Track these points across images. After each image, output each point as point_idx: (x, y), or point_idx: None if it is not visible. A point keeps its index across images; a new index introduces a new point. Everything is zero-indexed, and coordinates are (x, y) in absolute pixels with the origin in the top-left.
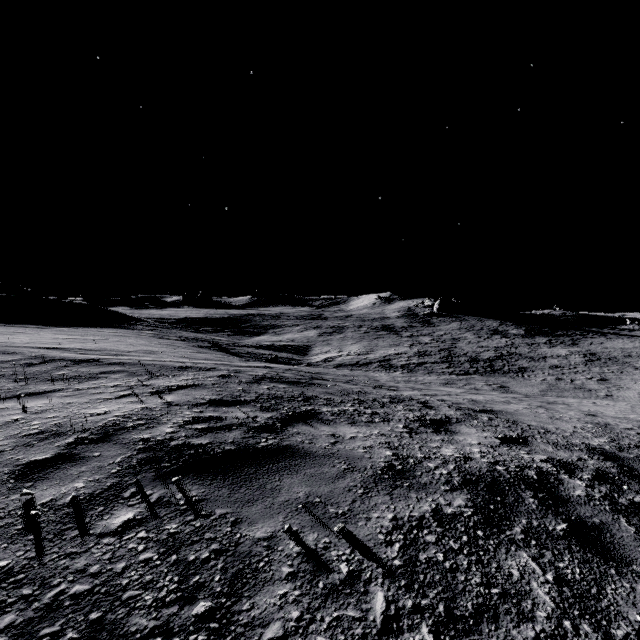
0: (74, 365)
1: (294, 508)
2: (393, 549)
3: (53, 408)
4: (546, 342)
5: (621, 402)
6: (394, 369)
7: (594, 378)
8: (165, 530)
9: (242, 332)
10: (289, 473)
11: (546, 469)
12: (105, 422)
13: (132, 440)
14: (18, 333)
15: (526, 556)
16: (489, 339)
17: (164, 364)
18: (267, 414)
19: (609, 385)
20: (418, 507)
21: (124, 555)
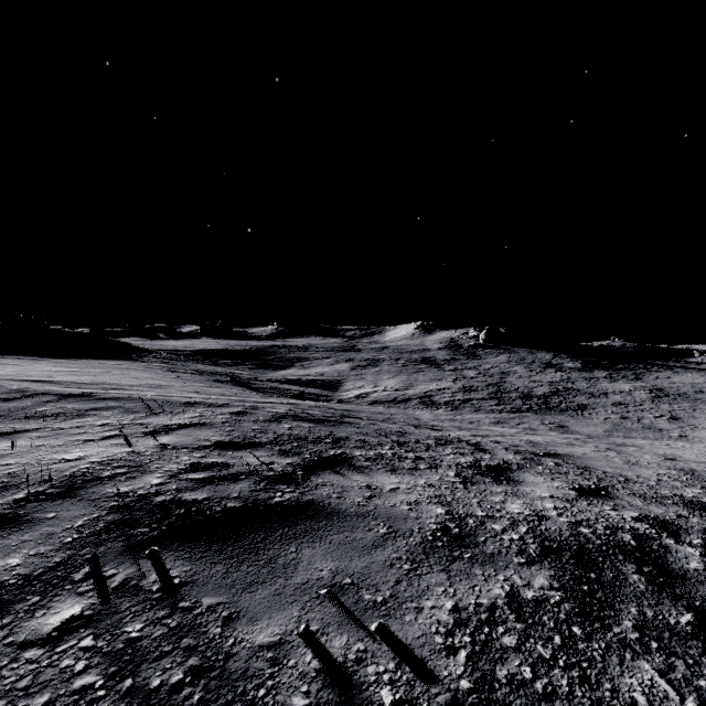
0: (60, 400)
1: (315, 594)
2: (457, 660)
3: (15, 452)
4: (606, 376)
5: (698, 444)
6: (436, 406)
7: (664, 416)
8: (123, 634)
9: (265, 365)
10: (310, 540)
11: (643, 531)
12: (74, 471)
13: (104, 495)
14: (6, 365)
15: (649, 669)
16: (542, 373)
17: (168, 399)
18: (286, 459)
19: (682, 424)
20: (486, 590)
21: (51, 680)
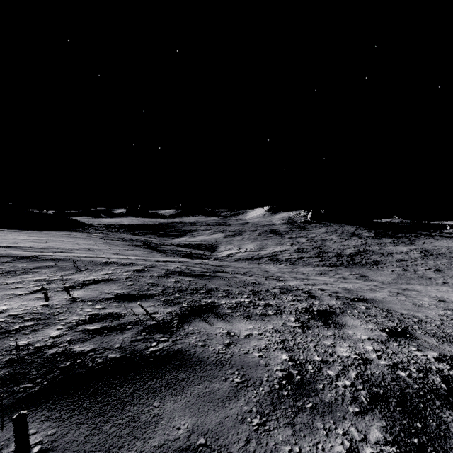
0: (14, 261)
1: None
2: None
3: None
4: (391, 242)
5: None
6: (280, 262)
7: (431, 269)
8: None
9: (168, 235)
10: (173, 393)
11: (447, 372)
12: None
13: (5, 348)
14: None
15: None
16: (349, 240)
17: (92, 260)
18: (168, 309)
19: (444, 274)
20: (328, 447)
21: None
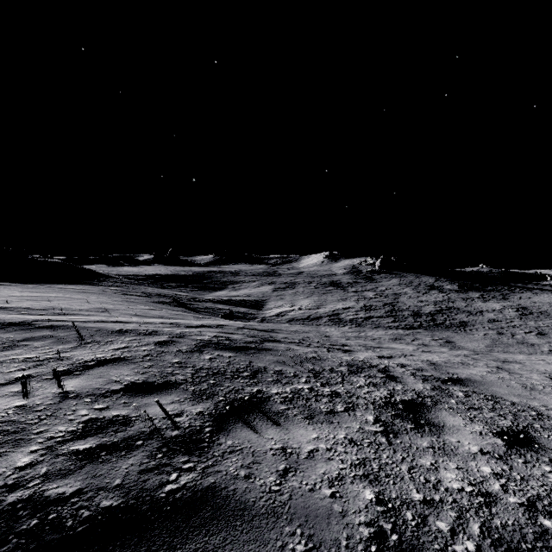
0: None
1: None
2: None
3: None
4: (479, 297)
5: None
6: (343, 323)
7: (532, 332)
8: None
9: (204, 287)
10: None
11: None
12: None
13: None
14: None
15: None
16: (427, 294)
17: (102, 327)
18: (198, 406)
19: (549, 339)
20: None
21: None
